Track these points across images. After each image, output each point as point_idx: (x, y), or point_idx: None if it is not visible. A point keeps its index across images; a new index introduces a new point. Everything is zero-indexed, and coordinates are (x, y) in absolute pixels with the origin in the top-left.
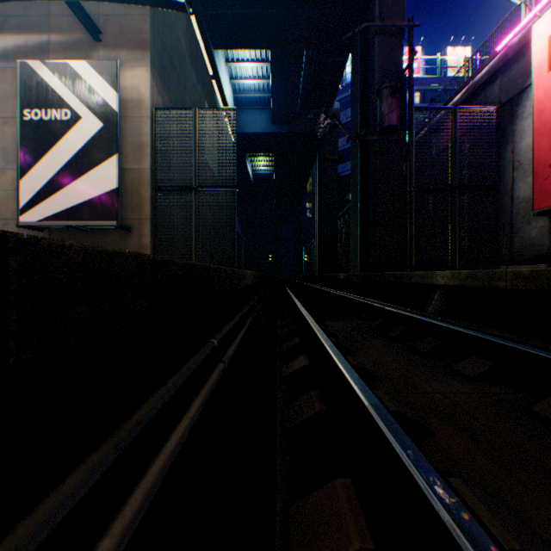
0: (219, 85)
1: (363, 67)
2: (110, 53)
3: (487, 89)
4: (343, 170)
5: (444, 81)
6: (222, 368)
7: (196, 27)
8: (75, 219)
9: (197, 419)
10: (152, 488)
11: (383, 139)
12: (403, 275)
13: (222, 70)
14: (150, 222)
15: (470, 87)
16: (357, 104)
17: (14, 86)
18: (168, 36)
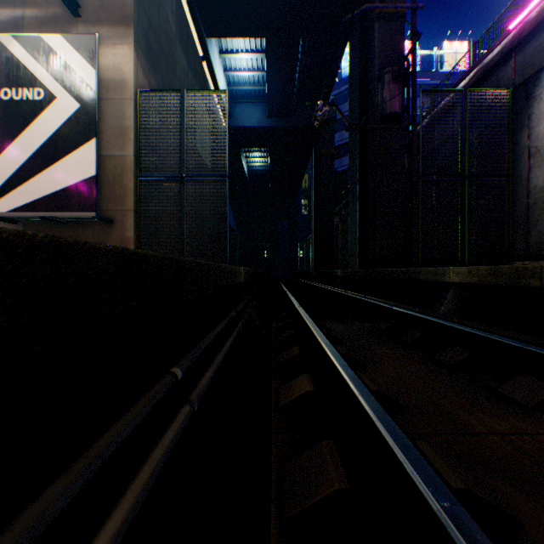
0: (211, 68)
1: (362, 54)
2: (90, 30)
3: (499, 70)
4: (339, 166)
5: (441, 75)
6: (186, 416)
7: None
8: (49, 210)
9: None
10: None
11: (385, 127)
12: (408, 272)
13: (216, 60)
14: (133, 214)
15: (479, 70)
16: (356, 93)
17: None
18: (155, 15)
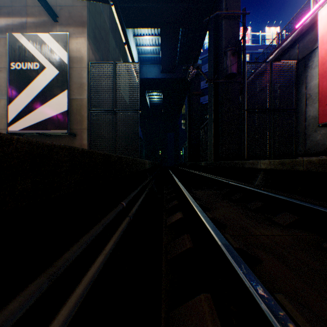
0: (129, 49)
1: (216, 38)
2: (63, 29)
3: (290, 51)
4: (204, 101)
5: (264, 47)
6: (128, 220)
7: (115, 13)
8: (42, 129)
9: (110, 255)
10: (75, 306)
11: (227, 81)
12: (240, 163)
13: (131, 40)
14: (87, 131)
15: (280, 50)
16: (212, 60)
17: (5, 49)
18: (98, 19)
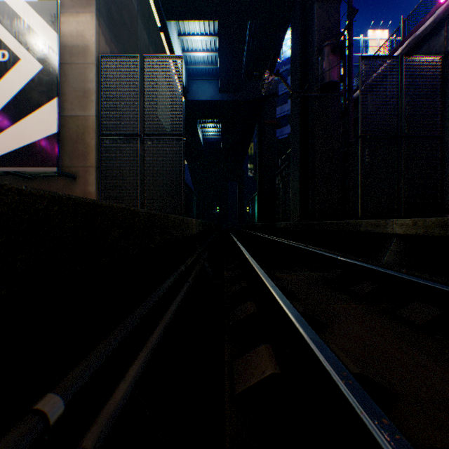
0: (168, 39)
1: (303, 32)
2: None
3: (431, 40)
4: (280, 134)
5: None
6: None
7: None
8: (13, 165)
9: None
10: None
11: (324, 94)
12: (349, 224)
13: (175, 41)
14: (95, 170)
15: (412, 41)
16: (297, 67)
17: None
18: None
